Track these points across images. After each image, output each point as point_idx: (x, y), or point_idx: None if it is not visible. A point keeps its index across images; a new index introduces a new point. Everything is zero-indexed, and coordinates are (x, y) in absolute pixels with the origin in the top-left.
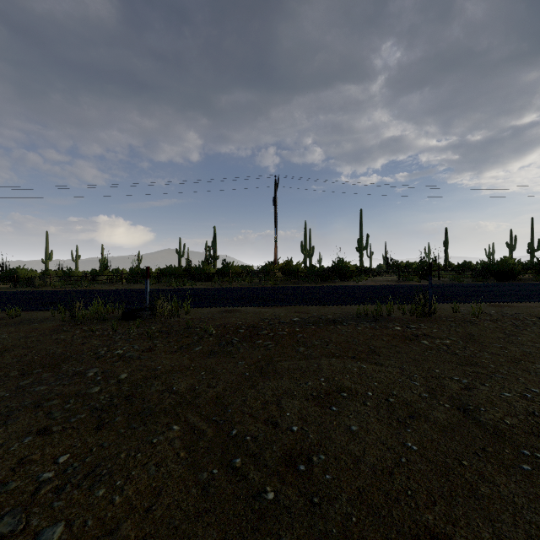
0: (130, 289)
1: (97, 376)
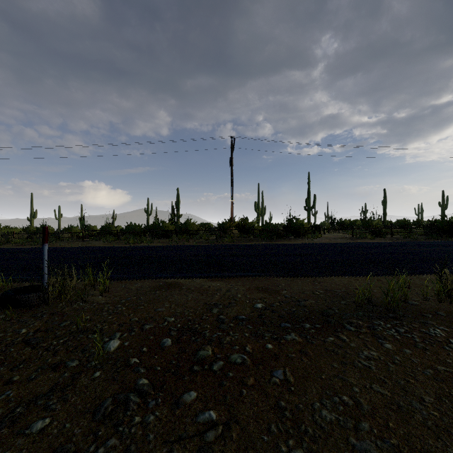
0: (83, 247)
1: None
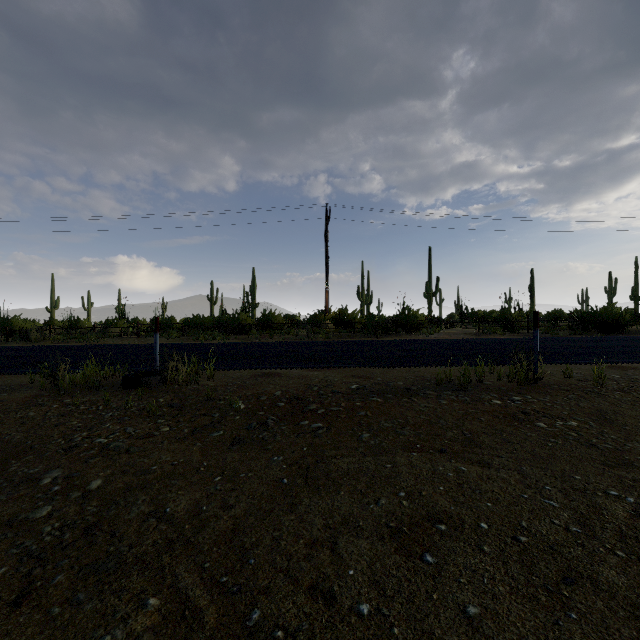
0: (146, 344)
1: (55, 485)
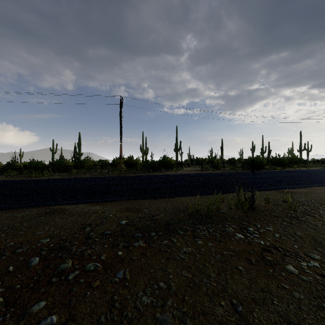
0: None
1: None
